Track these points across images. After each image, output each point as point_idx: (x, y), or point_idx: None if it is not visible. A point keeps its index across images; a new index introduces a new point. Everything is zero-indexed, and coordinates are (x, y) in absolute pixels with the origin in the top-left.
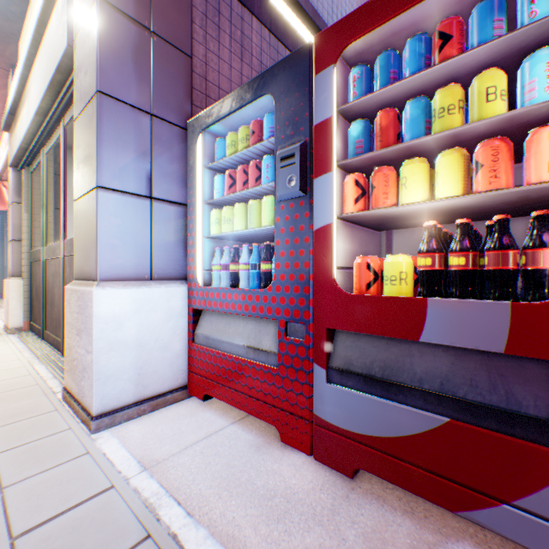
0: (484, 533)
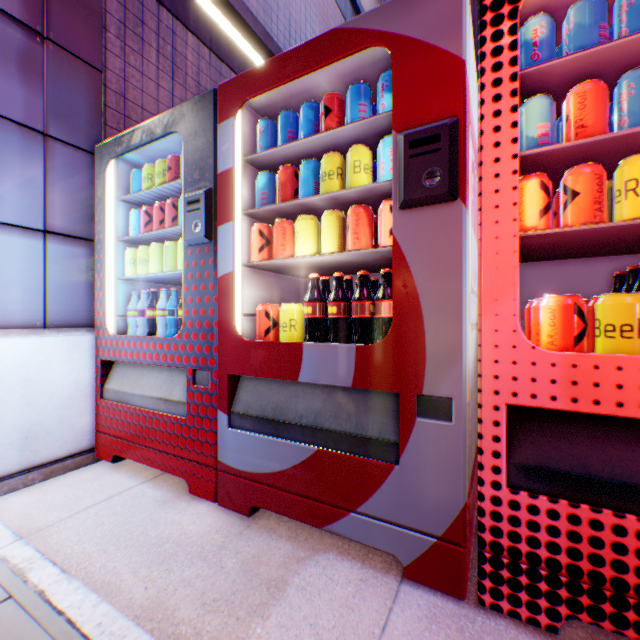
0: (349, 544)
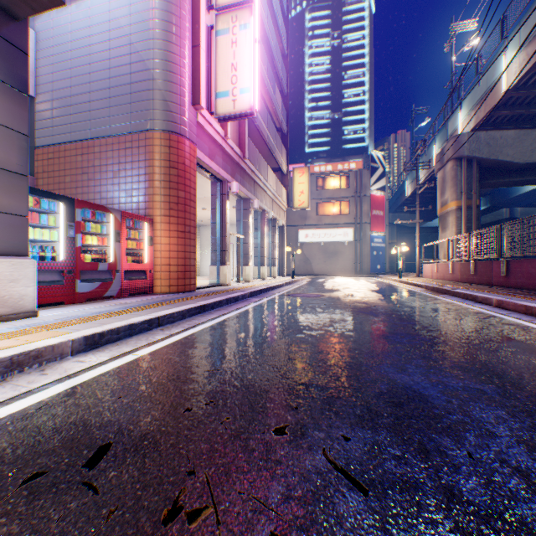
0: (102, 301)
